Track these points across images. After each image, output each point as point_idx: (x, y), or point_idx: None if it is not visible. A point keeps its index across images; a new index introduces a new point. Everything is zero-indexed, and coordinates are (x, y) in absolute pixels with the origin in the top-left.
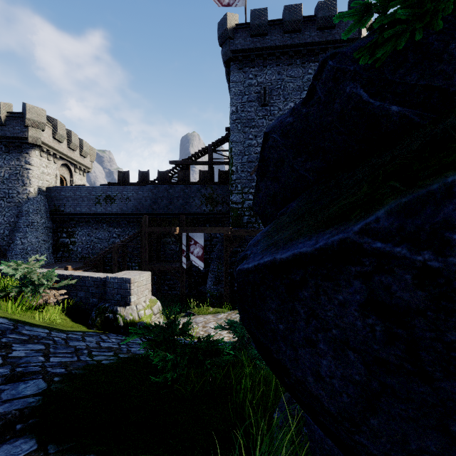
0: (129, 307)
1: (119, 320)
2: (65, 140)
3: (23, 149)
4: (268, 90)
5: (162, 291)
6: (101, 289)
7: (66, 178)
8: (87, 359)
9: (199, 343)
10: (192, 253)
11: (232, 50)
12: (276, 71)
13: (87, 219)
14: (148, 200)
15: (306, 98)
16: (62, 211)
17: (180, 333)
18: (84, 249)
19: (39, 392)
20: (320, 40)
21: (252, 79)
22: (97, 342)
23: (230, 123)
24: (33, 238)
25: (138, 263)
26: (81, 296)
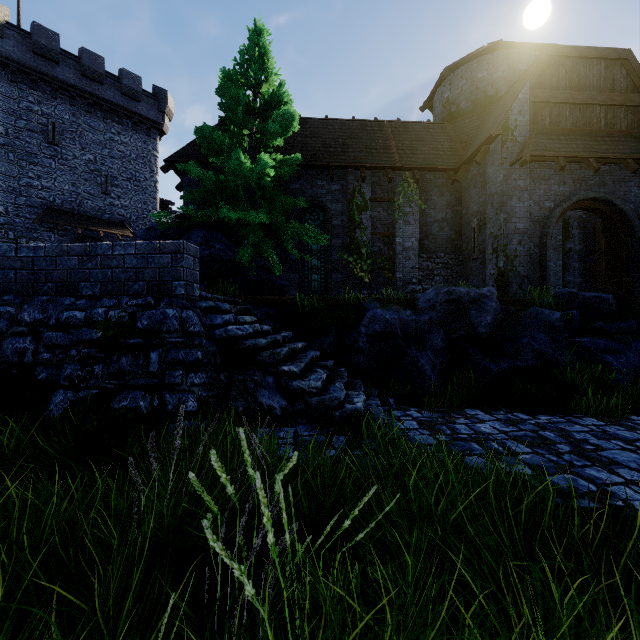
0: None
1: None
2: None
3: None
4: (60, 128)
5: None
6: None
7: None
8: None
9: None
10: None
11: (1, 52)
12: (71, 111)
13: None
14: None
15: (147, 229)
16: None
17: None
18: None
19: None
20: (125, 106)
21: (34, 104)
22: None
23: None
24: None
25: None
26: None
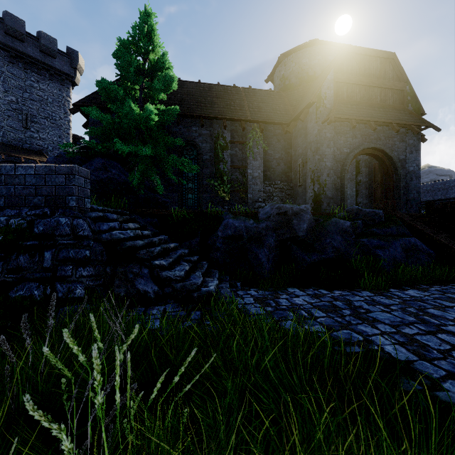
0: None
1: None
2: None
3: None
4: None
5: None
6: None
7: None
8: None
9: None
10: None
11: None
12: None
13: None
14: None
15: (56, 156)
16: None
17: None
18: None
19: None
20: (43, 60)
21: None
22: None
23: None
24: None
25: None
26: None
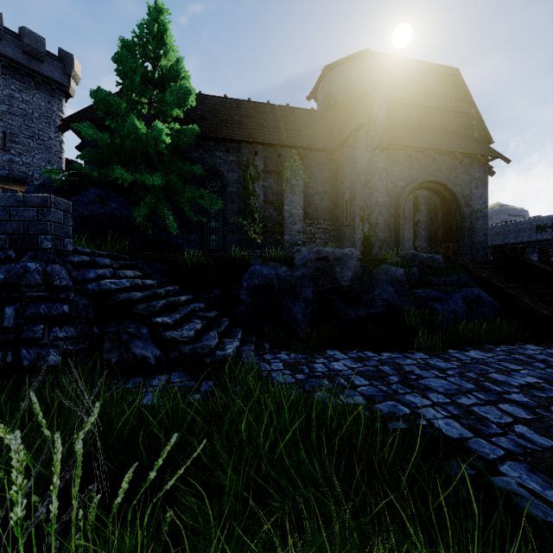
0: None
1: None
2: None
3: None
4: None
5: None
6: None
7: None
8: None
9: None
10: None
11: None
12: None
13: None
14: None
15: (39, 185)
16: None
17: None
18: None
19: None
20: (26, 64)
21: None
22: None
23: None
24: None
25: None
26: None
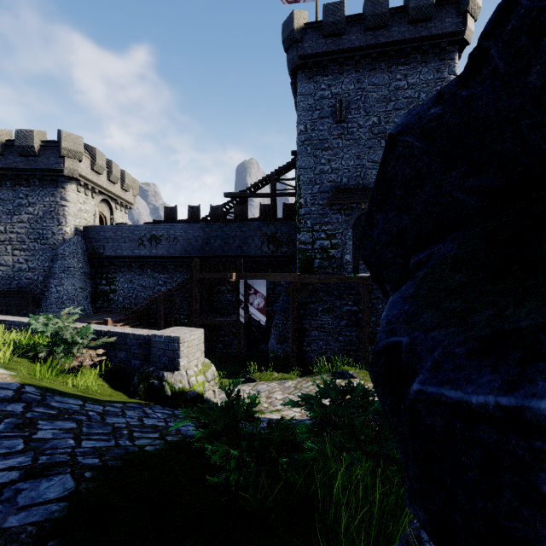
0: (178, 372)
1: (166, 389)
2: (104, 171)
3: (58, 183)
4: (345, 102)
5: (216, 349)
6: (145, 349)
7: (106, 216)
8: (127, 444)
9: (269, 429)
10: (251, 304)
11: (300, 55)
12: (355, 79)
13: (129, 263)
14: (199, 240)
15: (464, 74)
16: (101, 254)
17: (245, 417)
18: (126, 298)
19: (65, 496)
20: (411, 36)
21: (325, 90)
22: (139, 418)
23: (297, 145)
24: (69, 285)
25: (187, 316)
26: (121, 356)
